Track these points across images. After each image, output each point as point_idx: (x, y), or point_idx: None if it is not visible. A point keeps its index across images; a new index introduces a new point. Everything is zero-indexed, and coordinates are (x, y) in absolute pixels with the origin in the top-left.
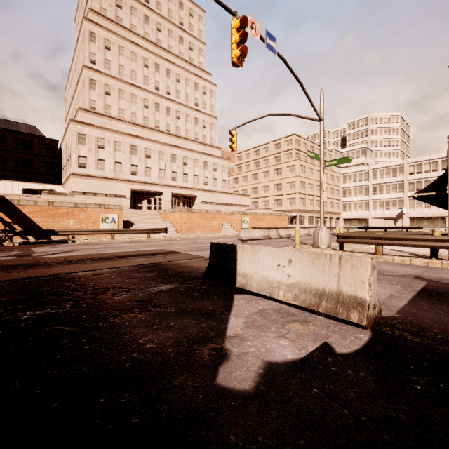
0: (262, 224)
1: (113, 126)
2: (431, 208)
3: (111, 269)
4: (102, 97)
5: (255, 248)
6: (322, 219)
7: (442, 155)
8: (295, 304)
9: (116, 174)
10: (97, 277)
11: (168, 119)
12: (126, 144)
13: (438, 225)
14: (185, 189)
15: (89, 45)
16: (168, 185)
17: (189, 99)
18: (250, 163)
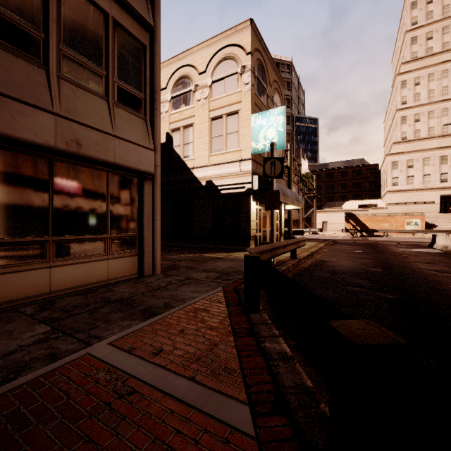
0: None
1: (421, 146)
2: None
3: (396, 243)
4: (412, 125)
5: (439, 235)
6: None
7: None
8: (439, 249)
9: (424, 185)
10: (389, 244)
11: None
12: (435, 157)
13: None
14: None
15: (400, 92)
16: None
17: None
18: None
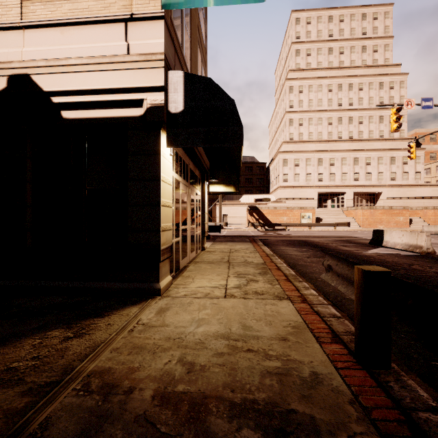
0: None
1: (304, 148)
2: None
3: (324, 239)
4: (297, 128)
5: (391, 231)
6: None
7: None
8: (401, 249)
9: (307, 182)
10: (321, 241)
11: (350, 127)
12: (314, 159)
13: None
14: (368, 187)
15: (289, 96)
16: (350, 186)
17: (373, 101)
18: None
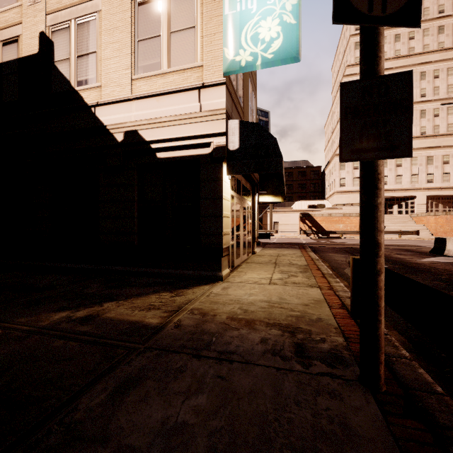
0: None
1: None
2: None
3: None
4: None
5: None
6: None
7: None
8: None
9: None
10: None
11: (422, 122)
12: None
13: None
14: (445, 189)
15: None
16: (421, 188)
17: (452, 89)
18: None
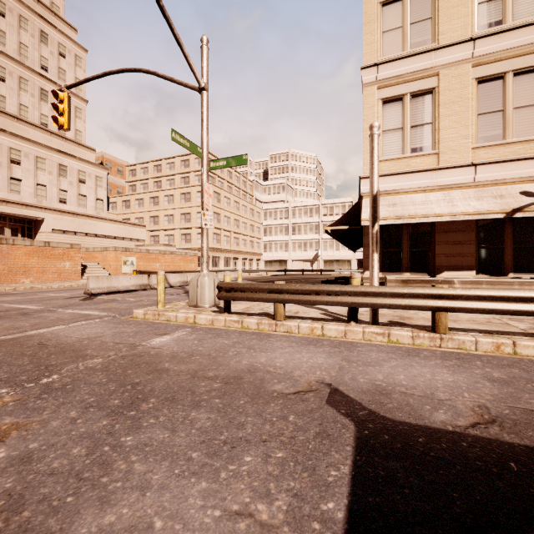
0: (157, 266)
1: None
2: (341, 250)
3: None
4: None
5: None
6: (205, 257)
7: (349, 199)
8: None
9: None
10: None
11: None
12: None
13: (346, 268)
14: (15, 205)
15: None
16: None
17: (28, 55)
18: (148, 182)
